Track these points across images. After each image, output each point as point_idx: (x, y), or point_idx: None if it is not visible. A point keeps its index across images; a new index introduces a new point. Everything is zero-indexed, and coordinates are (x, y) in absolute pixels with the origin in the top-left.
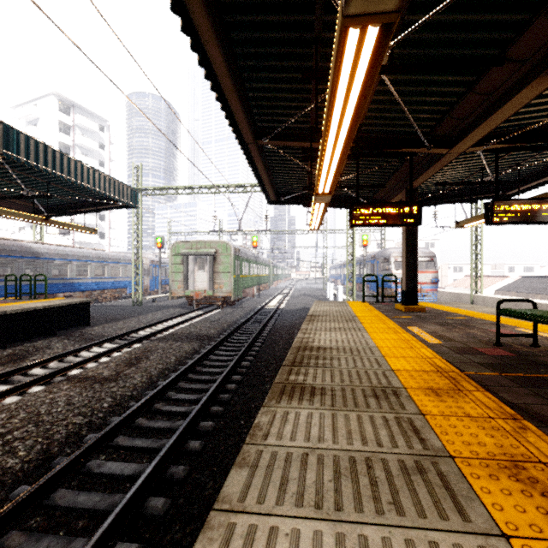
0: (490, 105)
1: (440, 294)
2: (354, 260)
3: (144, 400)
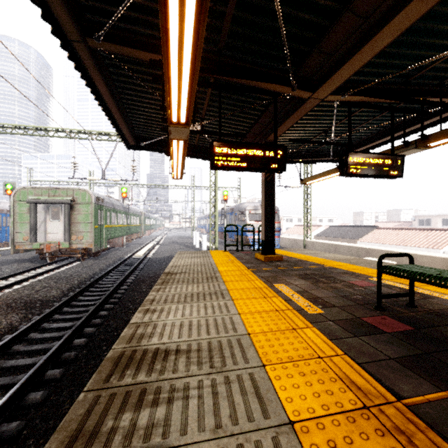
0: (360, 37)
1: (282, 239)
2: (216, 212)
3: None
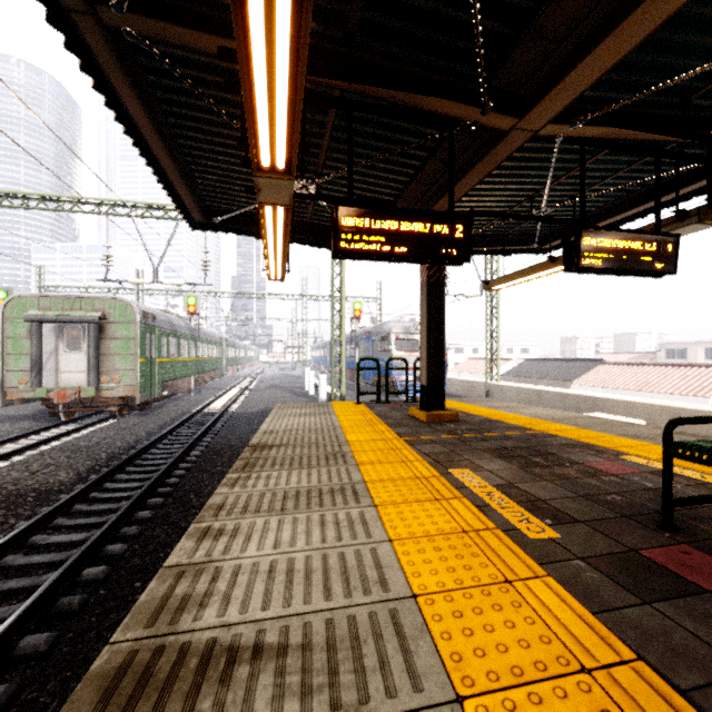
0: (618, 3)
1: (449, 382)
2: (342, 337)
3: None
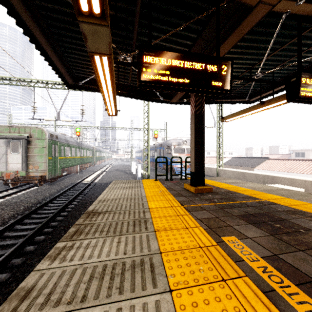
0: None
1: None
2: (148, 146)
3: None
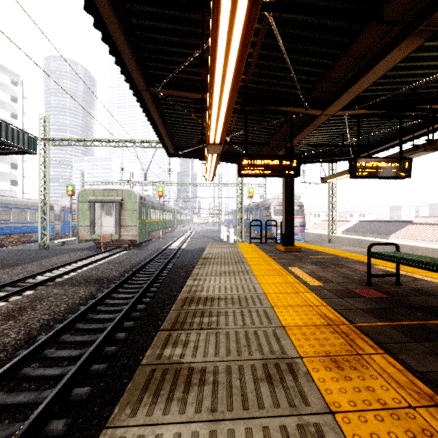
0: (359, 70)
1: (306, 234)
2: (242, 208)
3: (7, 366)
